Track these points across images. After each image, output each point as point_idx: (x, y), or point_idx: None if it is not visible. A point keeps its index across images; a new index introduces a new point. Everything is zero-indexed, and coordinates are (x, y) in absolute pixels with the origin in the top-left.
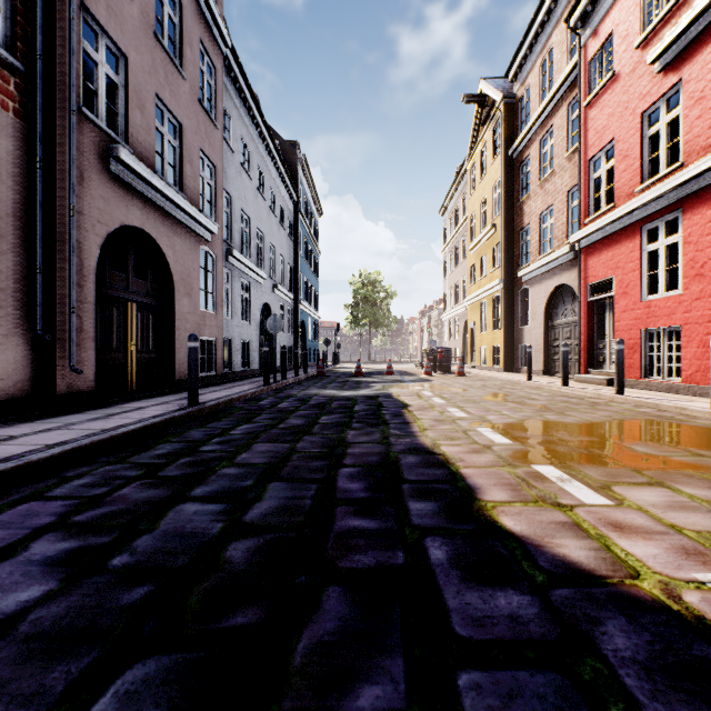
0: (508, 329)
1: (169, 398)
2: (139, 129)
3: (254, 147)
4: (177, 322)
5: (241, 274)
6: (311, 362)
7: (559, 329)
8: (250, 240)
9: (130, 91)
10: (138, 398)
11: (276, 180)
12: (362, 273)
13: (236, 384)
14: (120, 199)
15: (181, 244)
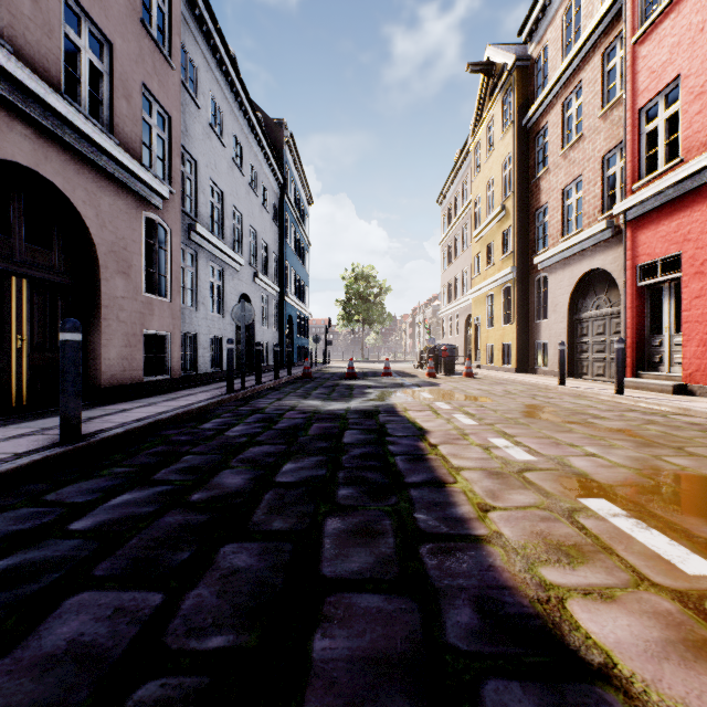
0: (521, 324)
1: None
2: (28, 22)
3: (229, 110)
4: (103, 309)
5: (211, 257)
6: (300, 361)
7: (588, 323)
8: (223, 218)
9: None
10: (15, 419)
11: (257, 155)
12: (355, 268)
13: (190, 392)
14: None
15: (111, 205)
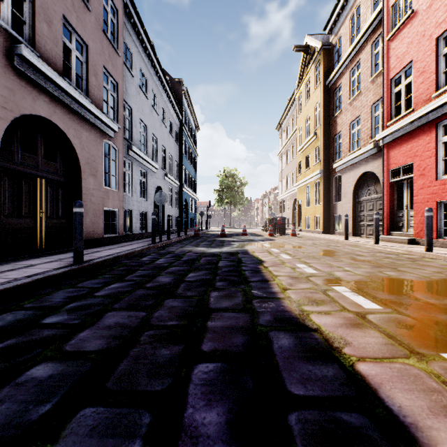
0: (325, 204)
1: (67, 255)
2: (46, 39)
3: (150, 76)
4: (83, 196)
5: (140, 165)
6: (191, 227)
7: (364, 203)
8: (147, 141)
9: (37, 6)
10: (42, 255)
11: (166, 102)
12: (225, 169)
13: (131, 243)
14: (26, 92)
15: (87, 136)
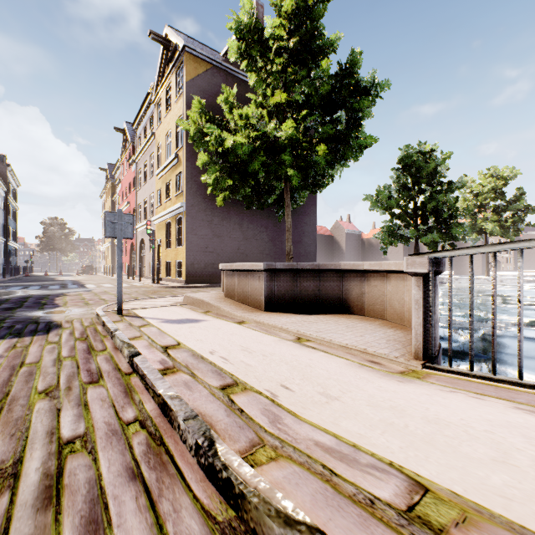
0: (113, 259)
1: None
2: None
3: None
4: None
5: None
6: None
7: None
8: None
9: None
10: None
11: None
12: (51, 218)
13: None
14: None
15: None
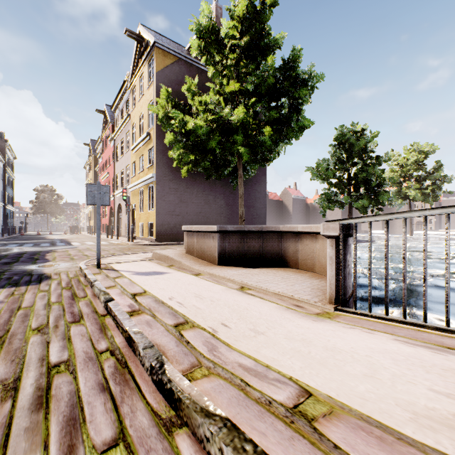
0: (95, 220)
1: None
2: None
3: None
4: None
5: None
6: None
7: None
8: None
9: None
10: None
11: None
12: (43, 185)
13: None
14: None
15: None
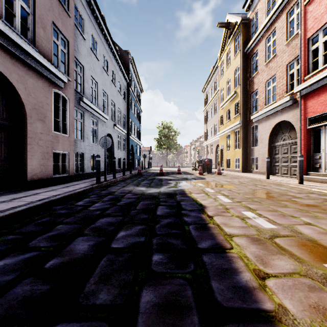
0: (244, 148)
1: None
2: None
3: (101, 43)
4: (29, 139)
5: (91, 115)
6: (137, 167)
7: (278, 148)
8: (98, 96)
9: None
10: None
11: (115, 66)
12: (163, 123)
13: (77, 183)
14: None
15: (34, 84)
